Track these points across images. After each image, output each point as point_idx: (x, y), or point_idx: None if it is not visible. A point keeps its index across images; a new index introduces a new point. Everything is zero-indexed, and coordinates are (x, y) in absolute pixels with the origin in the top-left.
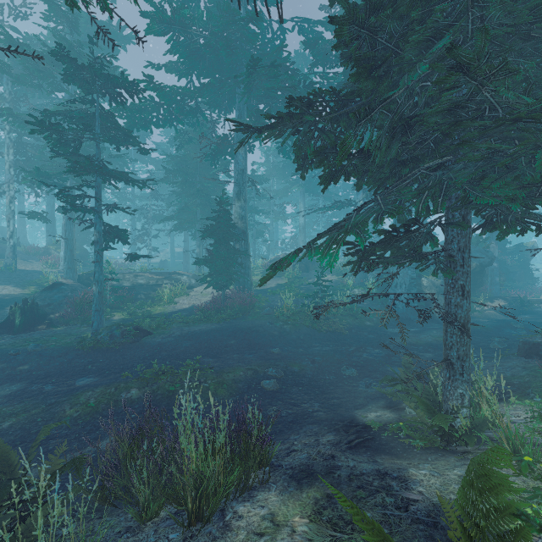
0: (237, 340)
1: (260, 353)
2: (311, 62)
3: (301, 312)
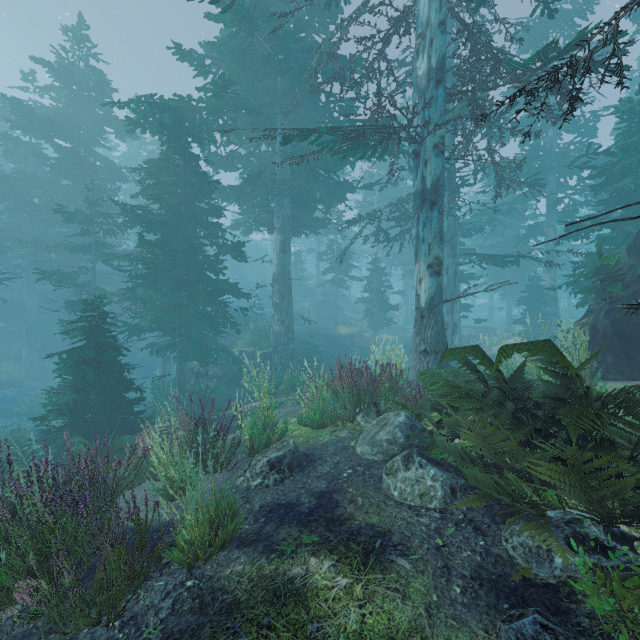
0: None
1: None
2: None
3: None
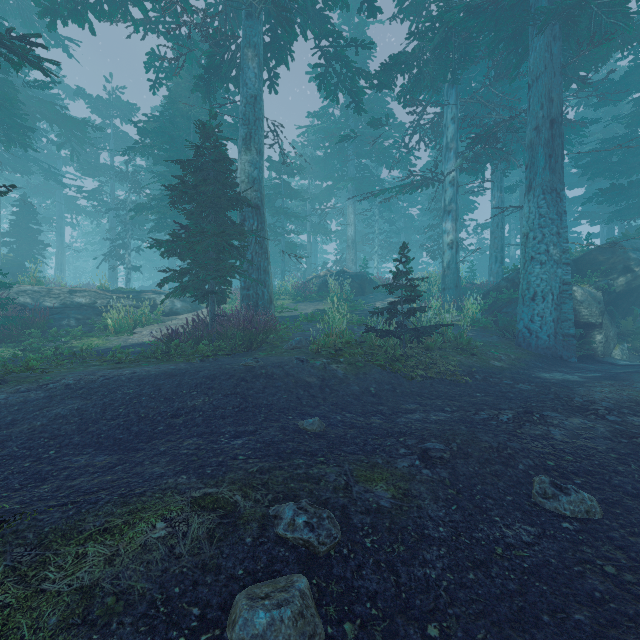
0: (212, 398)
1: (267, 433)
2: (364, 7)
3: (363, 343)
